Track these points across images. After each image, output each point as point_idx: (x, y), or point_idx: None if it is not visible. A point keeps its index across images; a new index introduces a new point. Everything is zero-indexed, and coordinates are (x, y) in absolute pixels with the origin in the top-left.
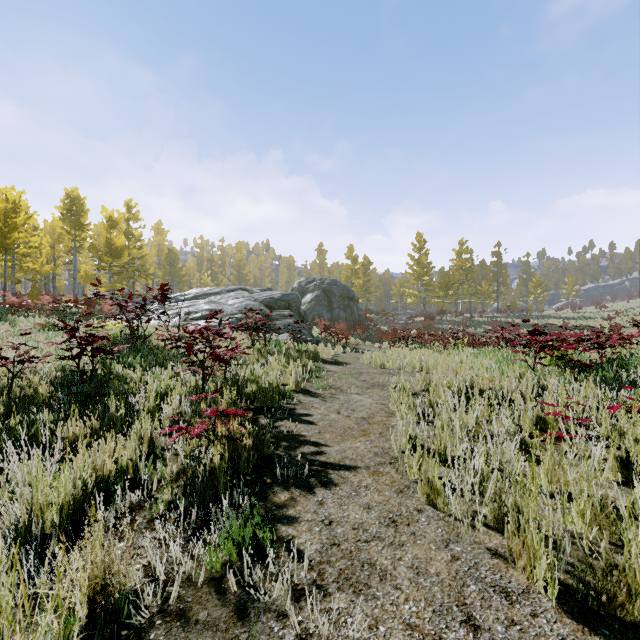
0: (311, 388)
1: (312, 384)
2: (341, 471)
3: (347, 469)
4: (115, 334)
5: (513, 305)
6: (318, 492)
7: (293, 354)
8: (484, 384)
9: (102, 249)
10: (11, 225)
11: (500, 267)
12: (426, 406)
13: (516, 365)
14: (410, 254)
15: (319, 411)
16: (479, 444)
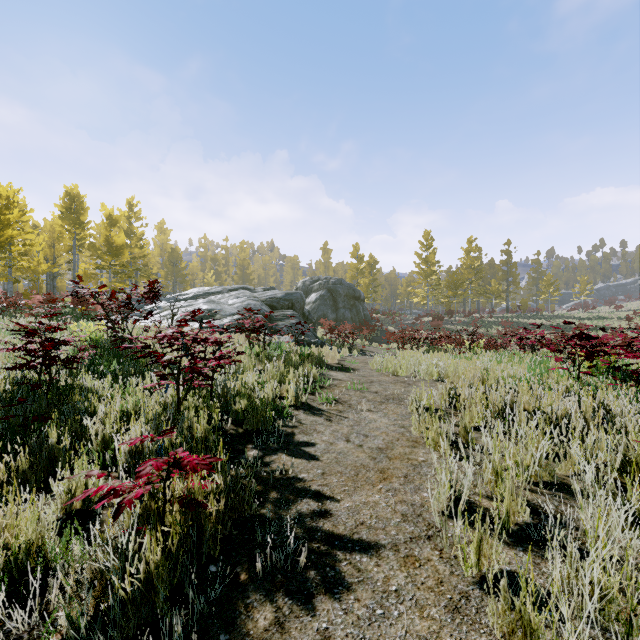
0: (314, 402)
1: (315, 397)
2: (356, 554)
3: (364, 550)
4: (98, 337)
5: (524, 305)
6: (320, 607)
7: (295, 359)
8: (530, 402)
9: (104, 248)
10: (4, 222)
11: (510, 266)
12: (459, 432)
13: (551, 373)
14: (417, 253)
15: (323, 437)
16: (599, 542)
